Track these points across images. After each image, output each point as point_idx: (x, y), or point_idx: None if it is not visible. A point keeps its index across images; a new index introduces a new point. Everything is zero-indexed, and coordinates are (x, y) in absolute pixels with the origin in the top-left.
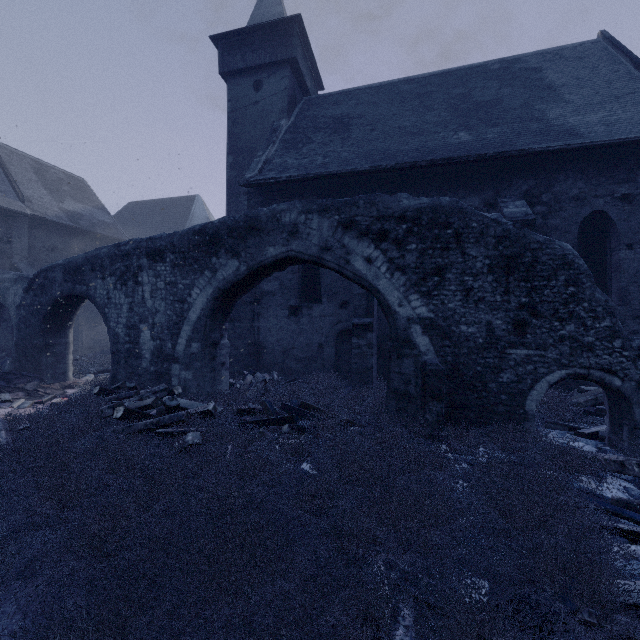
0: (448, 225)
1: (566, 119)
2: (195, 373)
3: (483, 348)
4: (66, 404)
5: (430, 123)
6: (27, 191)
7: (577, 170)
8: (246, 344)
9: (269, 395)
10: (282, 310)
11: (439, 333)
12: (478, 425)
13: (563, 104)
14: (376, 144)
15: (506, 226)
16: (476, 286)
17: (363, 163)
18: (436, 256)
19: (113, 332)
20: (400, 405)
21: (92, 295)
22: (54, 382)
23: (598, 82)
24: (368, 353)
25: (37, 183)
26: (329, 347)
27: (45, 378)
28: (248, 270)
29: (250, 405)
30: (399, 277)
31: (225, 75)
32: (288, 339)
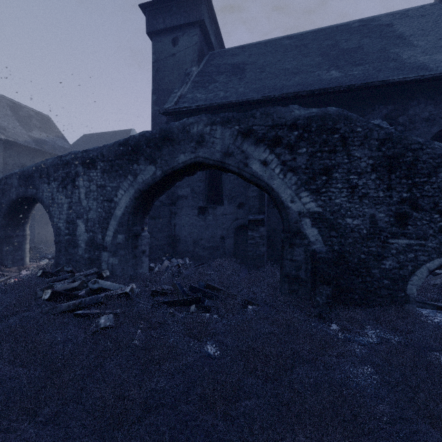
0: (335, 130)
1: (417, 58)
2: (120, 259)
3: (367, 238)
4: (9, 286)
5: (307, 65)
6: (3, 122)
7: (428, 97)
8: (165, 236)
9: (181, 277)
10: (193, 210)
11: (327, 225)
12: (362, 306)
13: (413, 48)
14: (265, 81)
15: (388, 130)
16: (360, 183)
17: (256, 95)
18: (324, 158)
19: (56, 226)
20: (292, 287)
21: (40, 197)
22: (13, 266)
23: (439, 31)
24: (260, 243)
25: (12, 117)
26: (229, 238)
27: (6, 263)
28: (163, 174)
29: (163, 287)
30: (291, 177)
31: (150, 34)
32: (197, 232)
